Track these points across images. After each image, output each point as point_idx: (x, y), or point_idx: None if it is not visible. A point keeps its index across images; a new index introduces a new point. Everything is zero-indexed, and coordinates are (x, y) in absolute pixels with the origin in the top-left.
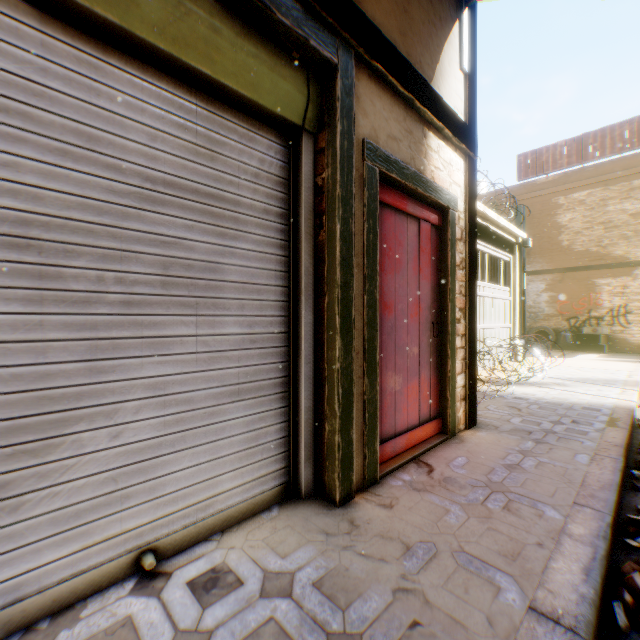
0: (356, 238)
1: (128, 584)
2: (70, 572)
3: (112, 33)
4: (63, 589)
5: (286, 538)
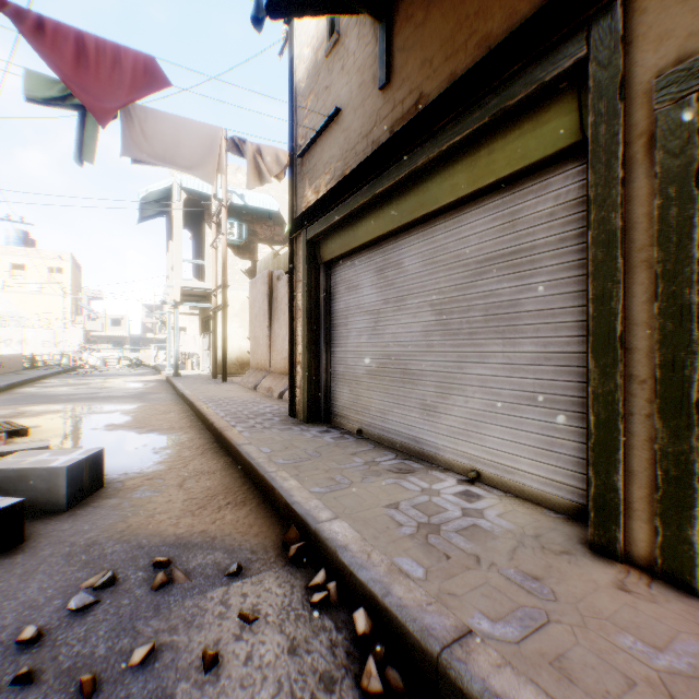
0: (637, 228)
1: (463, 478)
2: (451, 456)
3: (458, 202)
4: (448, 461)
5: (519, 518)
